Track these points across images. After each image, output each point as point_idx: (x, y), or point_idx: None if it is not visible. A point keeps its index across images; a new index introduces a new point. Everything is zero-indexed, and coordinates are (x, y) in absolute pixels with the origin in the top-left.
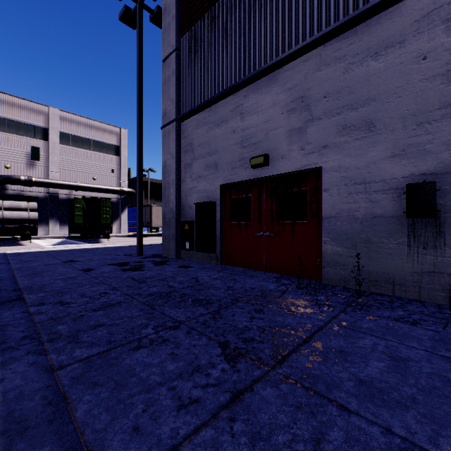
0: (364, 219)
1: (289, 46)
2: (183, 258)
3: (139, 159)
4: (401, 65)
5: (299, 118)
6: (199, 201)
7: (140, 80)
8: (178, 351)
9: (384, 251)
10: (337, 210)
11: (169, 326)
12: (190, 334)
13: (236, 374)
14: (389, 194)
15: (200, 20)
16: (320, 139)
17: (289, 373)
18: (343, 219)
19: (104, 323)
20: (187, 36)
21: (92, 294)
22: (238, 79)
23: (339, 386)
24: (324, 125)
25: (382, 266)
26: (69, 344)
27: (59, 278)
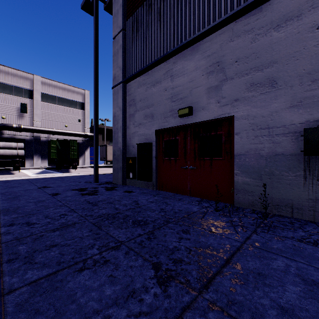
0: (268, 156)
1: (208, 23)
2: (128, 184)
3: (96, 111)
4: (298, 34)
5: (216, 78)
6: (139, 142)
7: (96, 53)
8: (117, 273)
9: (284, 181)
10: (246, 149)
11: (111, 246)
12: (128, 255)
13: (167, 300)
14: (288, 137)
15: (140, 6)
16: (232, 94)
17: (216, 299)
18: (251, 156)
19: (58, 243)
20: (131, 19)
21: (54, 216)
22: (169, 50)
23: (263, 315)
24: (236, 83)
25: (283, 193)
26: (24, 265)
27: (32, 201)
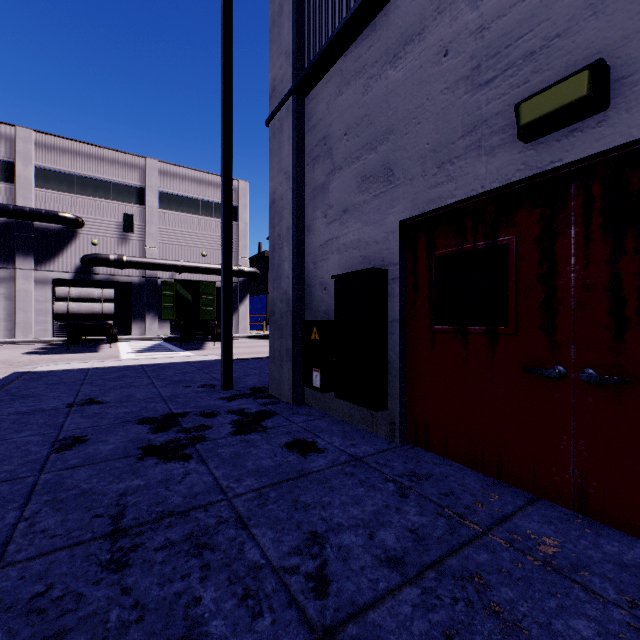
0: None
1: None
2: (309, 404)
3: (225, 193)
4: None
5: None
6: (343, 271)
7: (227, 32)
8: None
9: None
10: None
11: None
12: None
13: None
14: None
15: None
16: None
17: None
18: None
19: None
20: None
21: None
22: None
23: None
24: None
25: None
26: None
27: None
